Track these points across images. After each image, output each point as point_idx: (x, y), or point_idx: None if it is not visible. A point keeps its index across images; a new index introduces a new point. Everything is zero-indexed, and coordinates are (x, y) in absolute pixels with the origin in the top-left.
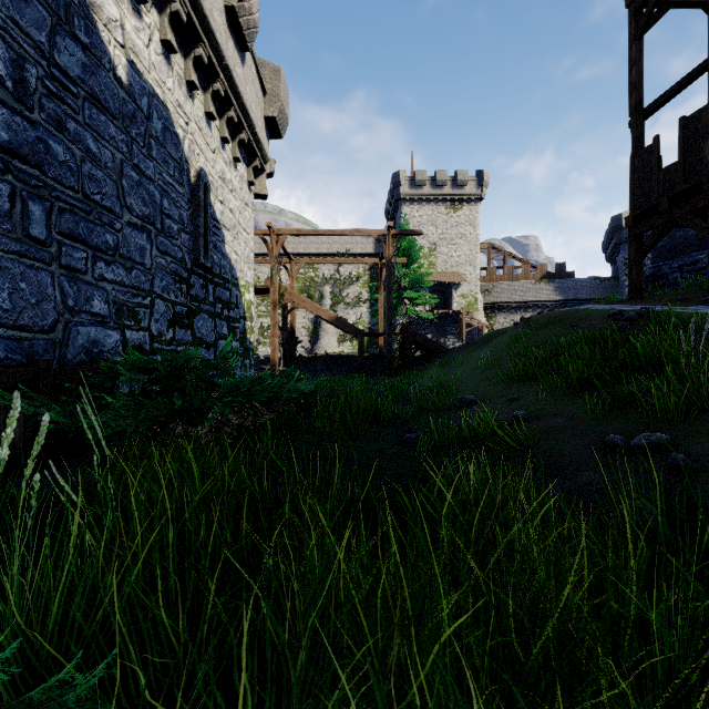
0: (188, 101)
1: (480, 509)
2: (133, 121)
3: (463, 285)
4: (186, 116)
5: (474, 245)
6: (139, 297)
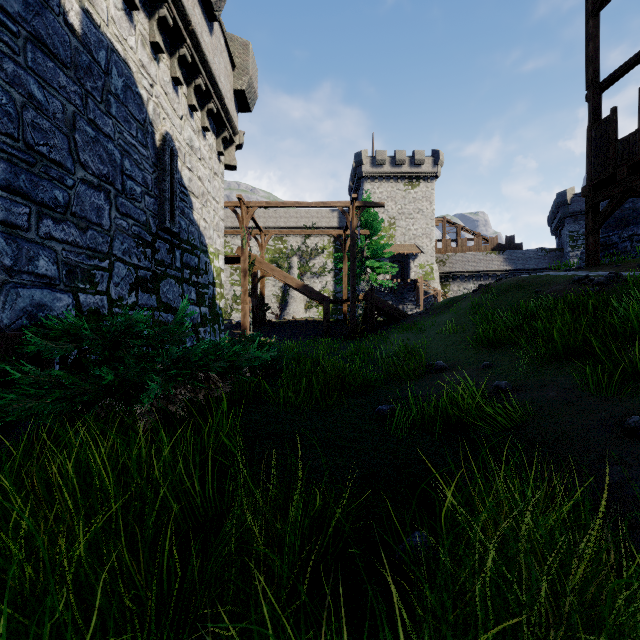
0: (153, 63)
1: (546, 585)
2: (88, 73)
3: (420, 256)
4: (151, 78)
5: (430, 219)
6: (95, 259)
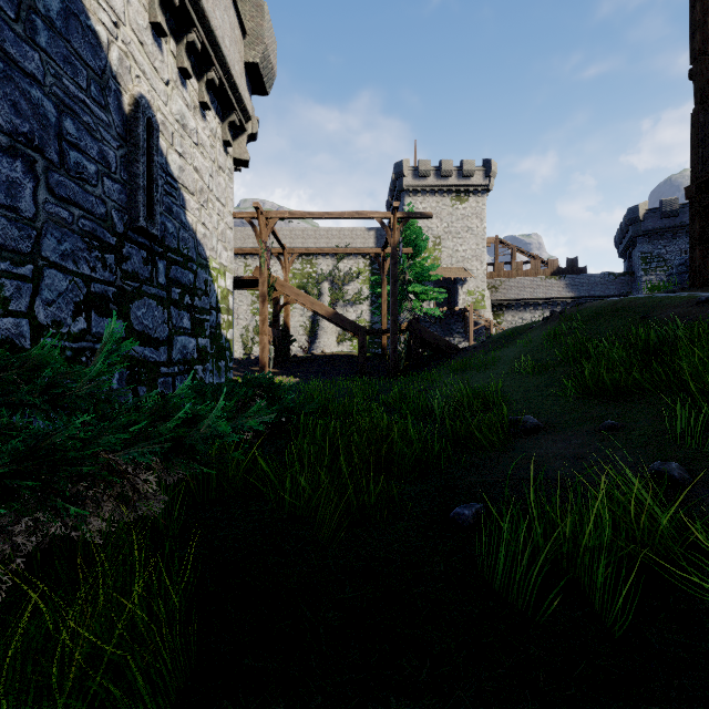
0: None
1: None
2: None
3: (469, 281)
4: (114, 14)
5: (481, 239)
6: (3, 261)
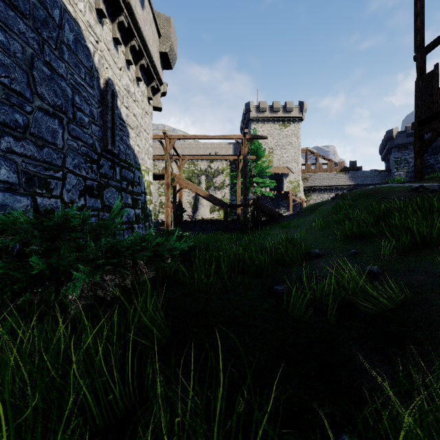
0: (98, 25)
1: None
2: (44, 25)
3: (290, 175)
4: (96, 36)
5: (297, 149)
6: (50, 170)
